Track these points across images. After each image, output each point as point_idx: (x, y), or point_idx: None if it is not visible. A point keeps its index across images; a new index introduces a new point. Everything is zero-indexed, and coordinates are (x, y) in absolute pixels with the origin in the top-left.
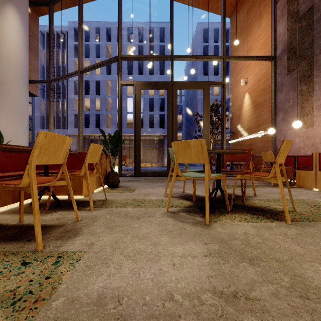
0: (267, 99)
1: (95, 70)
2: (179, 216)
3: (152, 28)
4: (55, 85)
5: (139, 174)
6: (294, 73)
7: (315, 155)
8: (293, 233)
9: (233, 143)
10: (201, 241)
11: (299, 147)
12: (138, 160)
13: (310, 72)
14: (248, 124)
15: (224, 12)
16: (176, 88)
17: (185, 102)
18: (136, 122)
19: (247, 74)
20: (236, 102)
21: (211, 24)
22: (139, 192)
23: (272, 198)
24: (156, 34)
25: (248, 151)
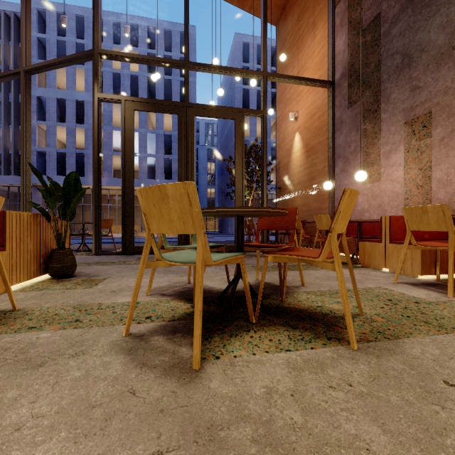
0: (323, 141)
1: (75, 84)
2: (146, 349)
3: (169, 31)
4: (2, 101)
5: (130, 250)
6: (356, 107)
7: (384, 220)
8: (363, 380)
9: (280, 203)
10: (151, 443)
11: (362, 209)
12: (130, 227)
13: (377, 106)
14: (299, 176)
15: (265, 7)
16: (193, 114)
17: (219, 145)
18: (126, 164)
19: (298, 106)
20: (284, 145)
21: (254, 38)
22: (104, 287)
23: (328, 288)
24: (176, 40)
25: (292, 212)
